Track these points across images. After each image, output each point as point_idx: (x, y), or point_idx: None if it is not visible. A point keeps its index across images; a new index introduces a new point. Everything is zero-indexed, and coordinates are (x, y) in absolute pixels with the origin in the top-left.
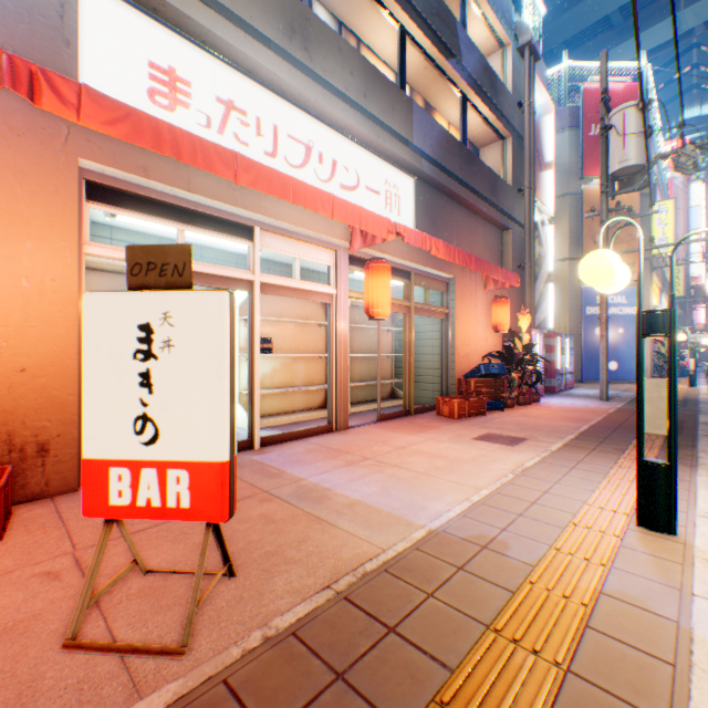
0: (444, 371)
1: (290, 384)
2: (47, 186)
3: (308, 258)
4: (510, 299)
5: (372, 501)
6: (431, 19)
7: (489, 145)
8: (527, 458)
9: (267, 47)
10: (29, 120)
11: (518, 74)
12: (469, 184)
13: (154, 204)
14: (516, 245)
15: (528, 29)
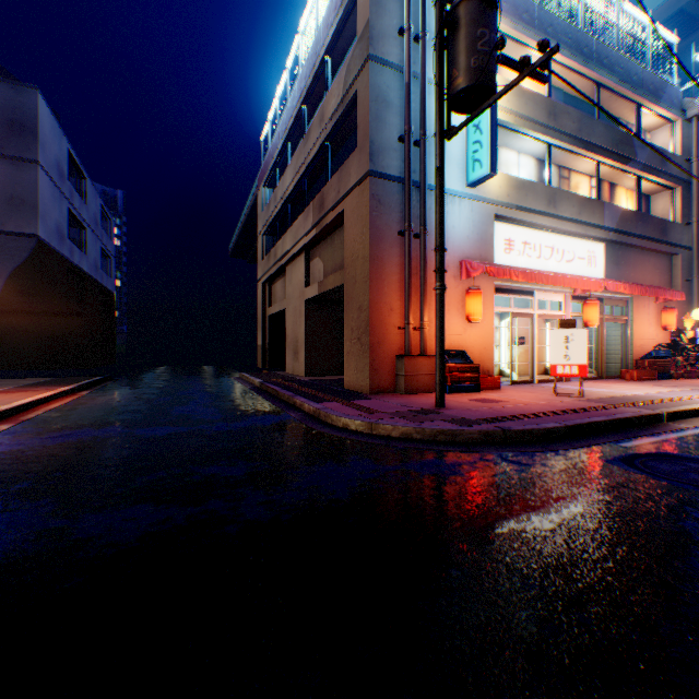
0: (623, 355)
1: (526, 361)
2: (487, 293)
3: (552, 300)
4: (678, 305)
5: (606, 391)
6: (615, 148)
7: (659, 193)
8: (676, 389)
9: (540, 215)
10: (485, 274)
11: (685, 137)
12: (642, 235)
13: (505, 290)
14: (683, 264)
15: (694, 105)
